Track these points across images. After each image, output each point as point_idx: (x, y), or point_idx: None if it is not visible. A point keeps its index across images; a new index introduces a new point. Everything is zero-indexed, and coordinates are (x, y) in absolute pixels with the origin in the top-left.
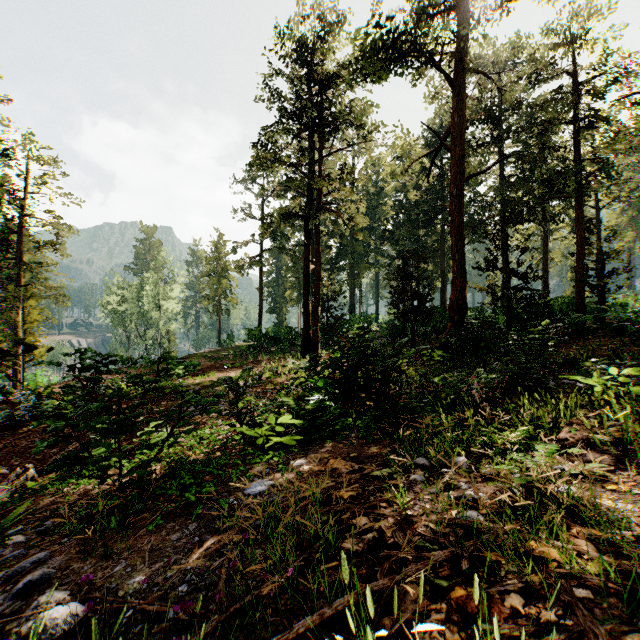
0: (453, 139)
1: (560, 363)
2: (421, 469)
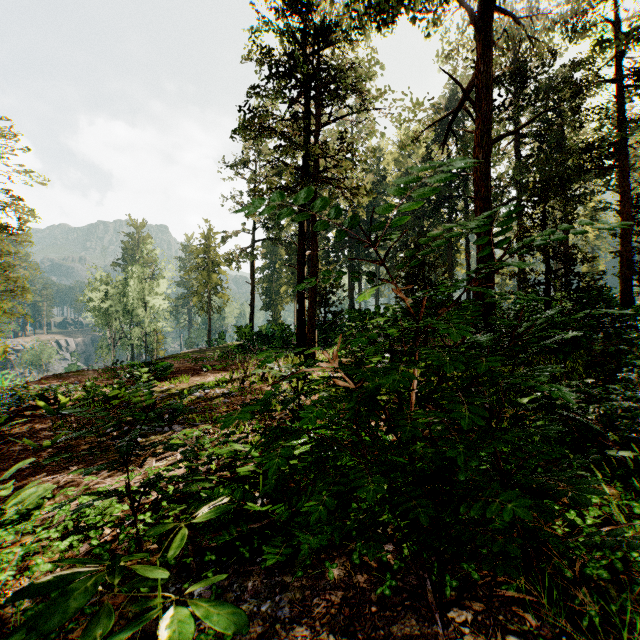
0: (478, 93)
1: None
2: None
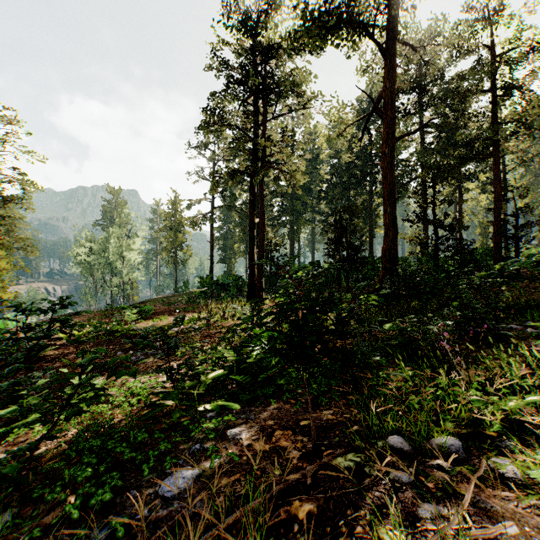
0: (385, 103)
1: (503, 308)
2: (400, 456)
